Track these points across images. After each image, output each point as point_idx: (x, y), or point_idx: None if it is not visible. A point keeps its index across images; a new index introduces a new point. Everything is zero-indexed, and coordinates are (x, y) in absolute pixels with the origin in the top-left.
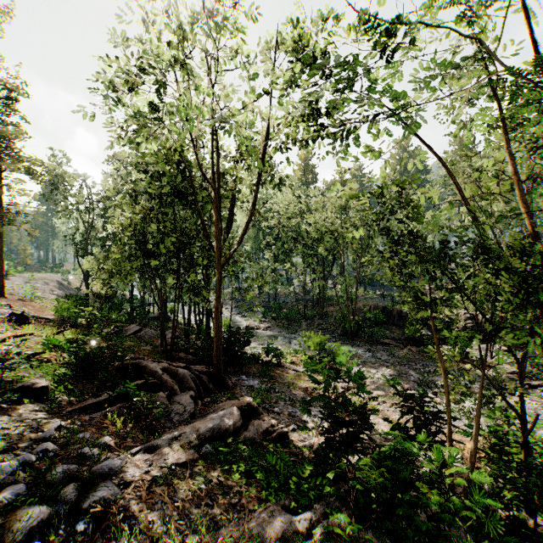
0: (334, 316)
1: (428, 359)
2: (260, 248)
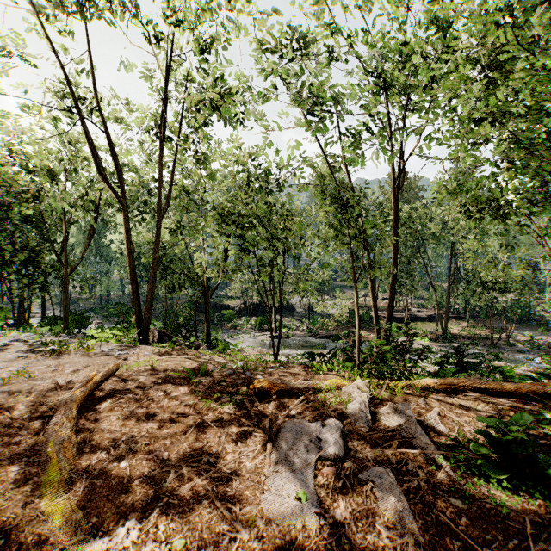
0: (161, 310)
1: (213, 327)
2: (92, 253)
